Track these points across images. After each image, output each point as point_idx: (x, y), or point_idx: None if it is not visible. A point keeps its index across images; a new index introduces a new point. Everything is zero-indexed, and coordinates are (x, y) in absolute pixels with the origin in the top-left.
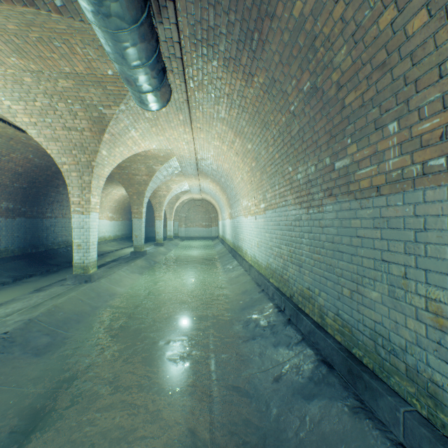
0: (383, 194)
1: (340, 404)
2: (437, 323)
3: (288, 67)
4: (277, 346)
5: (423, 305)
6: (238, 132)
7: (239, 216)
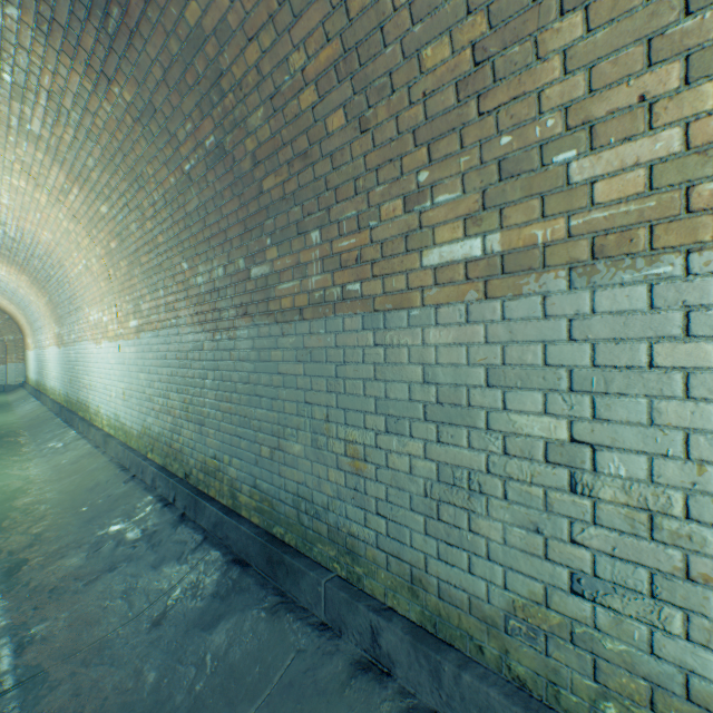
0: (307, 318)
1: (257, 611)
2: (354, 467)
3: (179, 97)
4: (161, 565)
5: (344, 450)
6: (78, 175)
7: (81, 341)
